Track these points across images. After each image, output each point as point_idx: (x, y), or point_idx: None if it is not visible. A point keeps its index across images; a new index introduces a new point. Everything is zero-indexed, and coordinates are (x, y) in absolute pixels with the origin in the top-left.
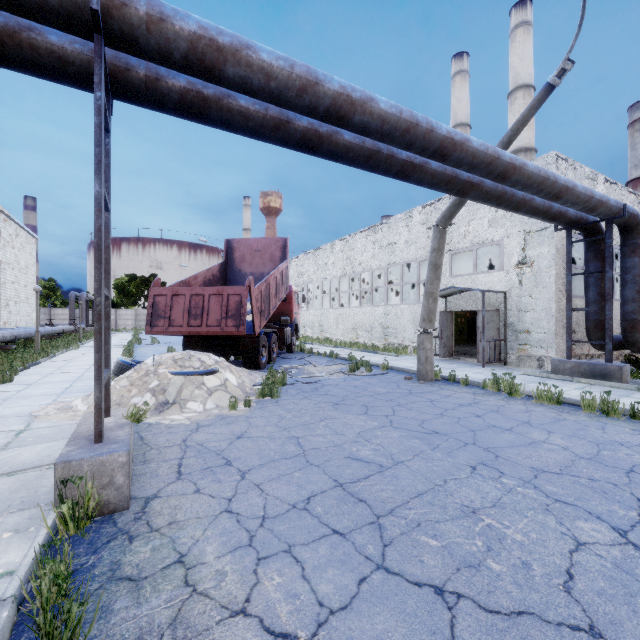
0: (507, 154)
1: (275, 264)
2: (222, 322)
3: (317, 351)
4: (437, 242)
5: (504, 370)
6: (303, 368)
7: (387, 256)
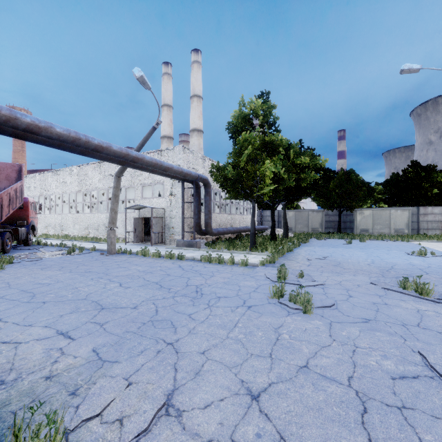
0: (134, 153)
1: (11, 182)
2: None
3: (51, 243)
4: (116, 183)
5: (160, 247)
6: (32, 254)
7: (108, 182)
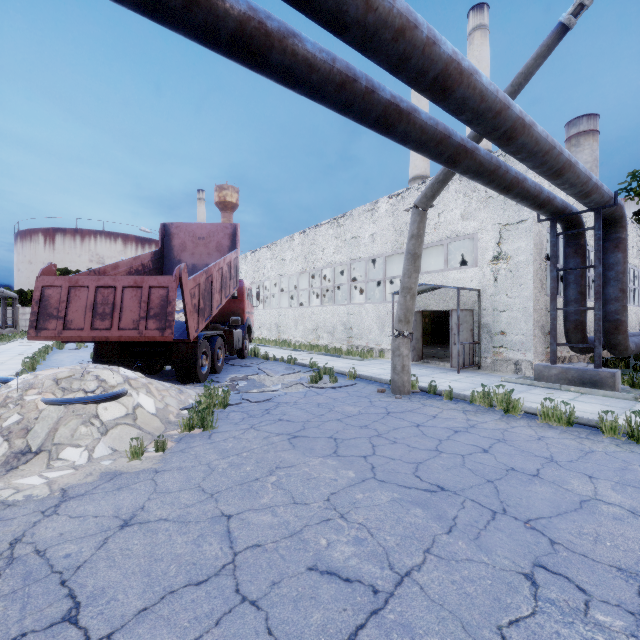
0: (517, 105)
1: (223, 254)
2: (140, 324)
3: (273, 356)
4: (416, 227)
5: (481, 376)
6: (254, 379)
7: (350, 251)
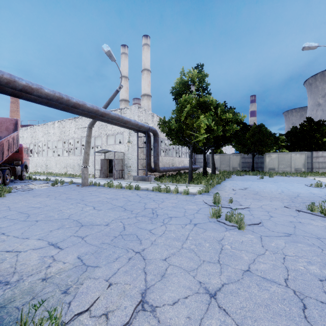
0: (102, 109)
1: (9, 132)
2: None
3: (39, 178)
4: (88, 133)
5: (121, 181)
6: (25, 185)
7: (81, 133)
